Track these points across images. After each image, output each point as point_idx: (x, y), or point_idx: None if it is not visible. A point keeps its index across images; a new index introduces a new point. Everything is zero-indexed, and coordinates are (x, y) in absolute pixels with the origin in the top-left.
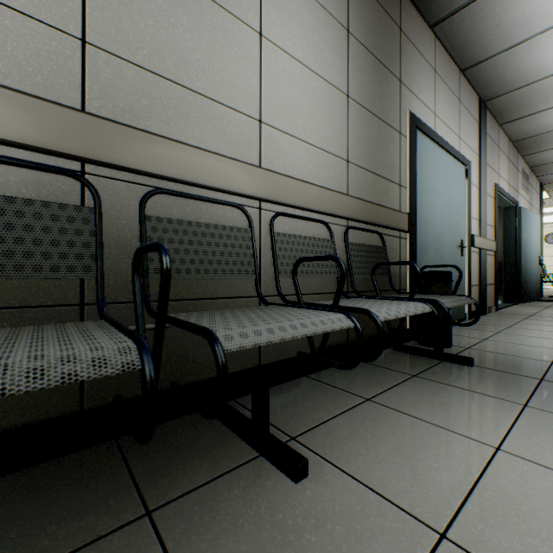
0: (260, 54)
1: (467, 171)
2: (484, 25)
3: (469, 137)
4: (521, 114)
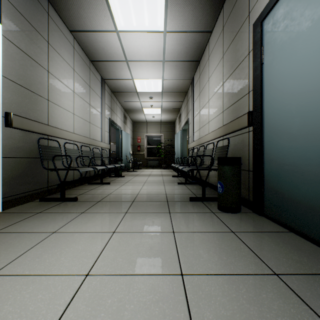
0: (208, 106)
1: None
2: None
3: None
4: None
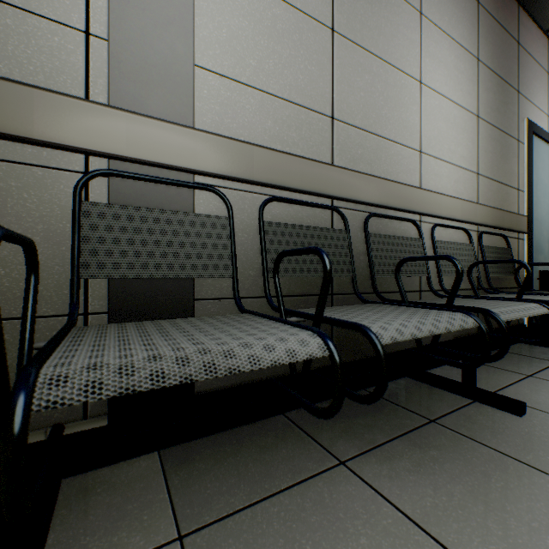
0: (420, 98)
1: None
2: None
3: None
4: None
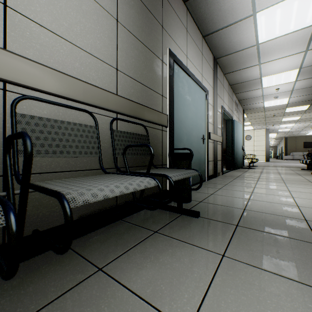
0: None
1: (207, 95)
2: (213, 7)
3: (208, 77)
4: (233, 69)
